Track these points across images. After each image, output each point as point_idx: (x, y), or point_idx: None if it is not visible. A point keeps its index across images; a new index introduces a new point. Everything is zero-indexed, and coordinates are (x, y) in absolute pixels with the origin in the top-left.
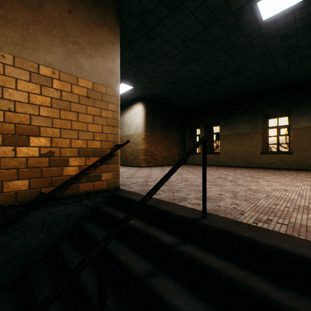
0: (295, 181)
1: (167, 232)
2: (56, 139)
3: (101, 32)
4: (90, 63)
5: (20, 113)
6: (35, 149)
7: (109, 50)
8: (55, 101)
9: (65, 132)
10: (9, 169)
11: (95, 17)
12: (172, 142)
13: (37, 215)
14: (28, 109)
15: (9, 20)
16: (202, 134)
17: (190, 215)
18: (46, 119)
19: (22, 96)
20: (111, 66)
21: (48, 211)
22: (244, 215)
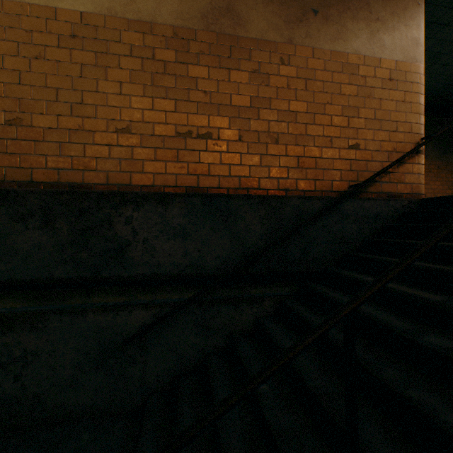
0: None
1: None
2: (361, 131)
3: None
4: (392, 38)
5: (334, 105)
6: (345, 140)
7: (413, 15)
8: (359, 90)
9: (368, 123)
10: (327, 159)
11: None
12: None
13: (350, 205)
14: (340, 100)
15: (327, 18)
16: None
17: None
18: (353, 109)
19: (335, 88)
20: (415, 35)
21: (358, 204)
22: None
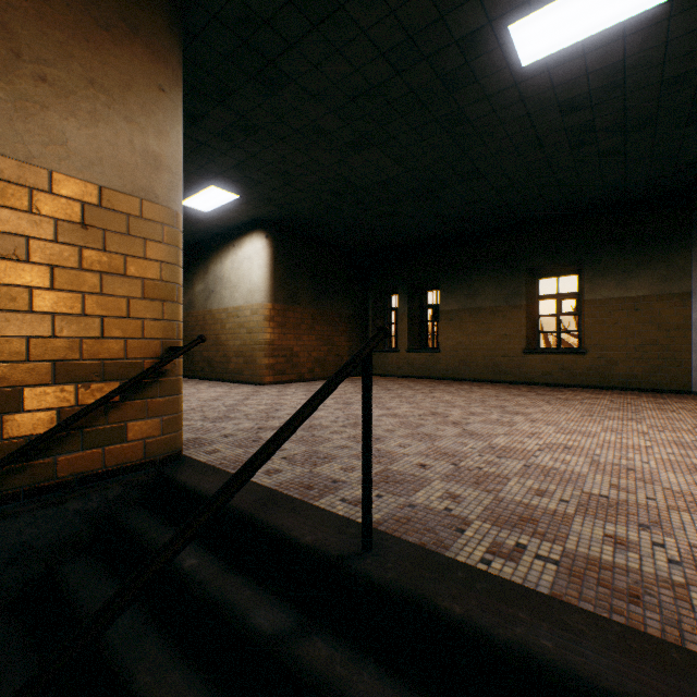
0: (587, 421)
1: (275, 591)
2: None
3: (125, 57)
4: (92, 136)
5: None
6: None
7: (150, 106)
8: None
9: (10, 321)
10: None
11: (109, 16)
12: (336, 325)
13: None
14: None
15: None
16: (403, 308)
17: (333, 546)
18: None
19: None
20: (154, 147)
21: None
22: (465, 533)
